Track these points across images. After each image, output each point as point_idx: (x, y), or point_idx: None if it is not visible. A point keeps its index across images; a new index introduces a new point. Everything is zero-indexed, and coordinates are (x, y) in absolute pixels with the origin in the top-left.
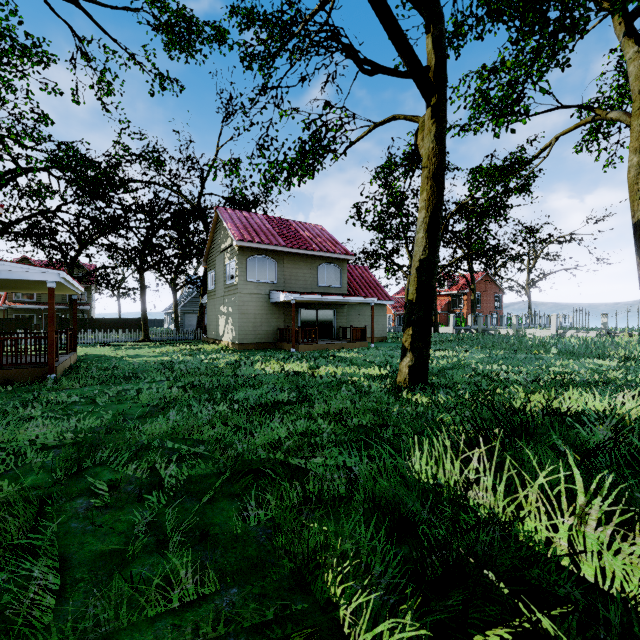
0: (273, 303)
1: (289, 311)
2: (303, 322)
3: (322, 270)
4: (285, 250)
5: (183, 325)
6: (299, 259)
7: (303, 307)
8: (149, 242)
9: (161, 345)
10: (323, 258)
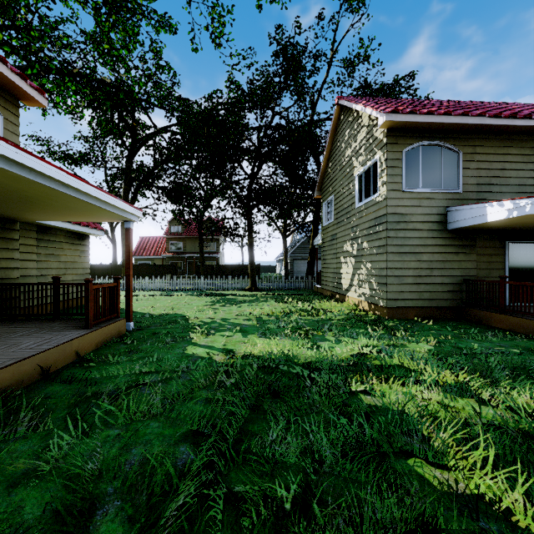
0: (453, 231)
1: (485, 246)
2: (513, 268)
3: None
4: (483, 122)
5: (292, 271)
6: (506, 143)
7: (515, 238)
8: (256, 175)
9: (266, 297)
10: None
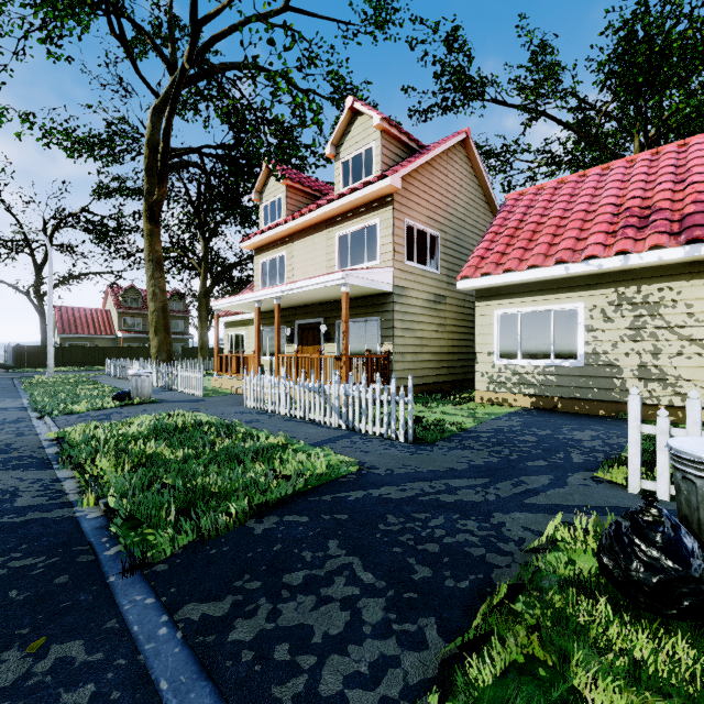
0: None
1: None
2: None
3: None
4: None
5: None
6: None
7: None
8: None
9: None
10: None
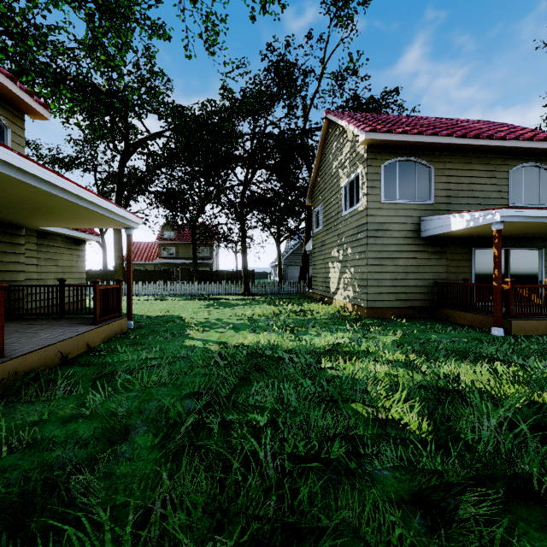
0: (425, 239)
1: (454, 252)
2: (479, 272)
3: (516, 177)
4: (451, 142)
5: (286, 277)
6: (472, 159)
7: (480, 245)
8: (249, 182)
9: (259, 301)
10: (518, 155)
